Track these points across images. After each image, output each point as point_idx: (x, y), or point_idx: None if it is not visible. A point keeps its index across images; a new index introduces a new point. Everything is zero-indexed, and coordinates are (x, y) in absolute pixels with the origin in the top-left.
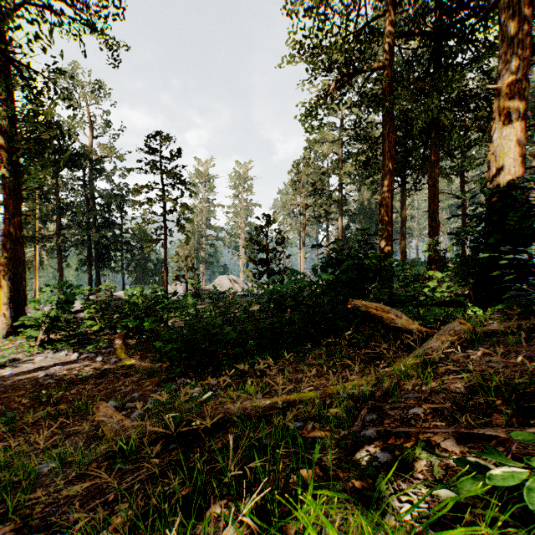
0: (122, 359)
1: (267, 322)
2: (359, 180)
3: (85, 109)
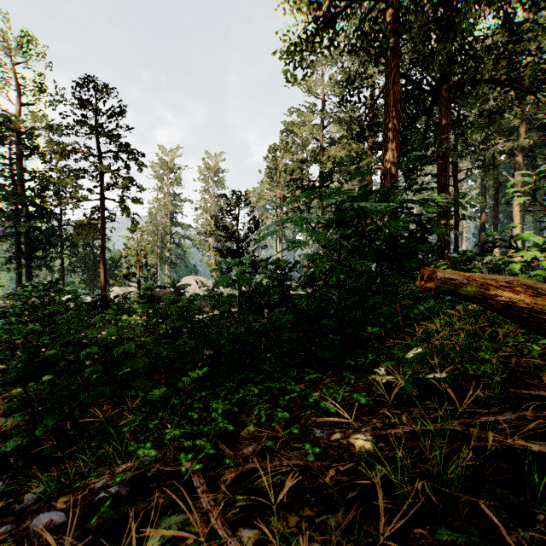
0: None
1: (232, 329)
2: (342, 170)
3: (12, 70)
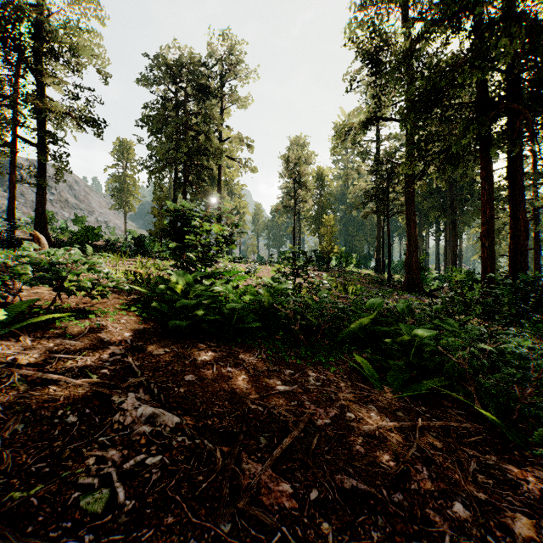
0: None
1: None
2: None
3: None
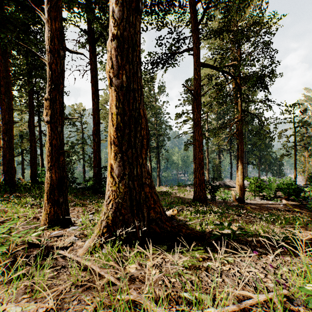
0: (291, 208)
1: None
2: None
3: None
